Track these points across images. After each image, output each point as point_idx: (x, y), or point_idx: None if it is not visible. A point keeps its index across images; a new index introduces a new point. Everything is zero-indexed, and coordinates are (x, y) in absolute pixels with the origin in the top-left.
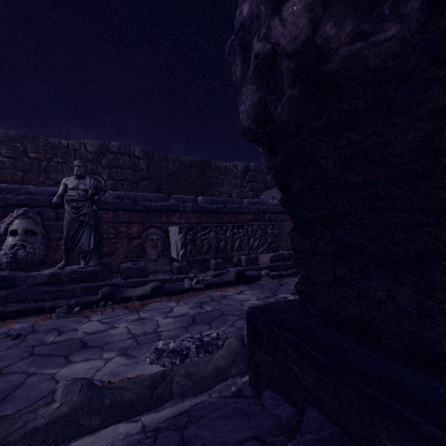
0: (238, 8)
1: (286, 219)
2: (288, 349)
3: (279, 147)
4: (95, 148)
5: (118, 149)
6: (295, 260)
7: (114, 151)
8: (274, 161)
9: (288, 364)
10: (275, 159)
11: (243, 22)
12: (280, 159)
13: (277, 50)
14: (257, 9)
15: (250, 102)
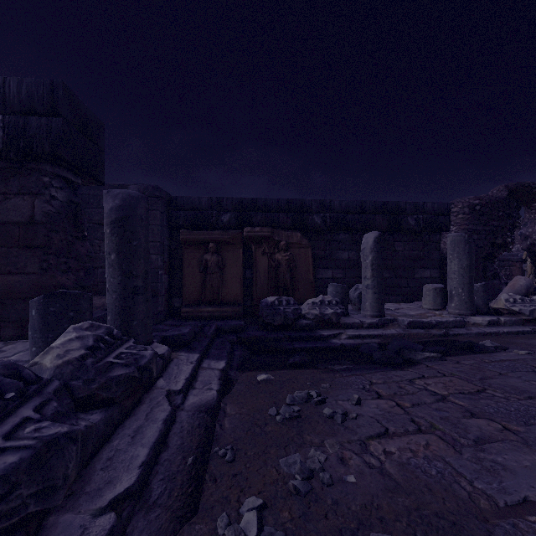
0: (522, 226)
1: (511, 265)
2: (535, 290)
3: (532, 253)
4: None
5: None
6: (535, 276)
7: None
8: (530, 255)
9: (535, 293)
10: (531, 255)
11: (526, 235)
12: (532, 255)
13: (534, 243)
14: (531, 237)
15: (525, 245)
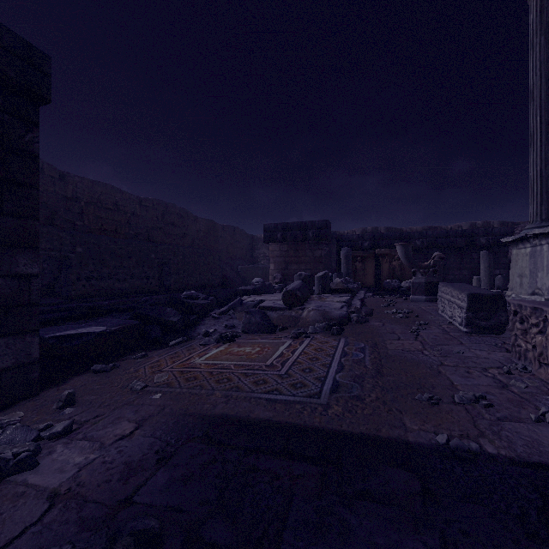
0: None
1: None
2: None
3: None
4: (467, 227)
5: (481, 225)
6: None
7: (479, 227)
8: None
9: None
10: None
11: None
12: None
13: None
14: None
15: None
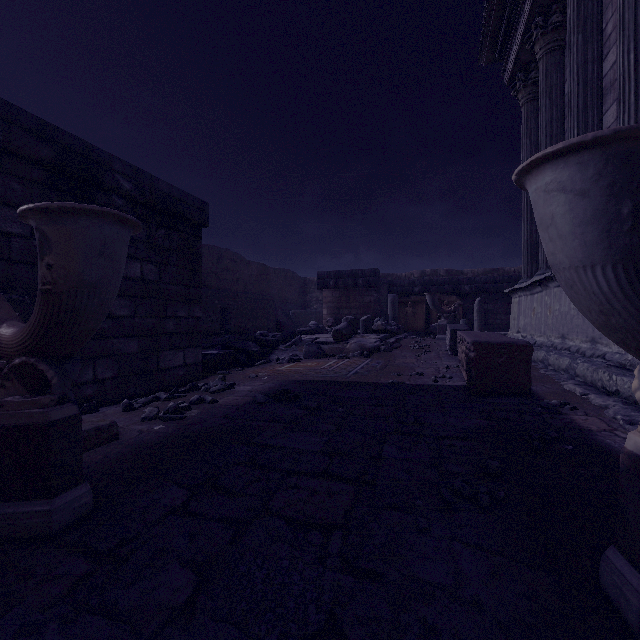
0: None
1: None
2: None
3: None
4: None
5: None
6: None
7: None
8: None
9: None
10: None
11: None
12: None
13: None
14: None
15: None
